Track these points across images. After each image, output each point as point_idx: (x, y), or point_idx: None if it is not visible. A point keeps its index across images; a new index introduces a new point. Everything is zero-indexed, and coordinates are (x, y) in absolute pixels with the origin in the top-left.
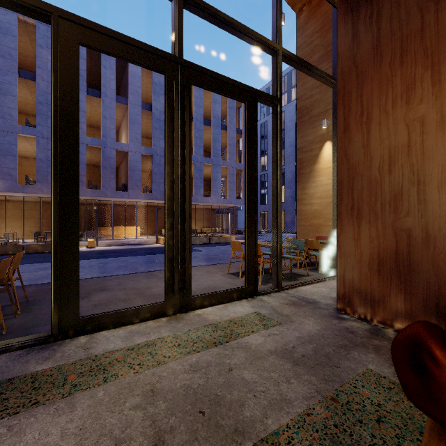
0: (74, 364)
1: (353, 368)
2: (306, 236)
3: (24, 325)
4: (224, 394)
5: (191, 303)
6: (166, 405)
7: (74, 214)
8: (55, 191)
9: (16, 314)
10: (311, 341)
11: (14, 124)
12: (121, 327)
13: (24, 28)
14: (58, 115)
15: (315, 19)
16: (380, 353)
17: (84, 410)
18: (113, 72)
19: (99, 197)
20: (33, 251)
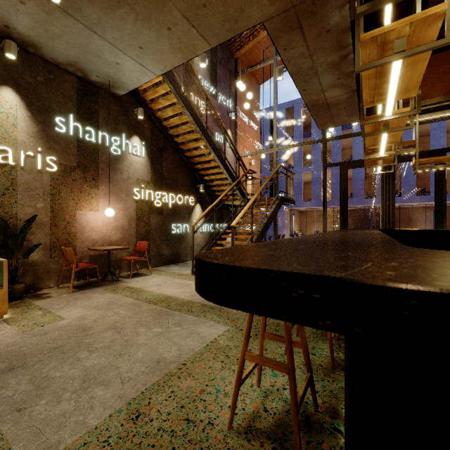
0: None
1: None
2: None
3: None
4: None
5: None
6: None
7: (346, 222)
8: (340, 216)
9: None
10: None
11: (319, 165)
12: None
13: None
14: (341, 193)
15: None
16: None
17: None
18: None
19: (373, 204)
20: None
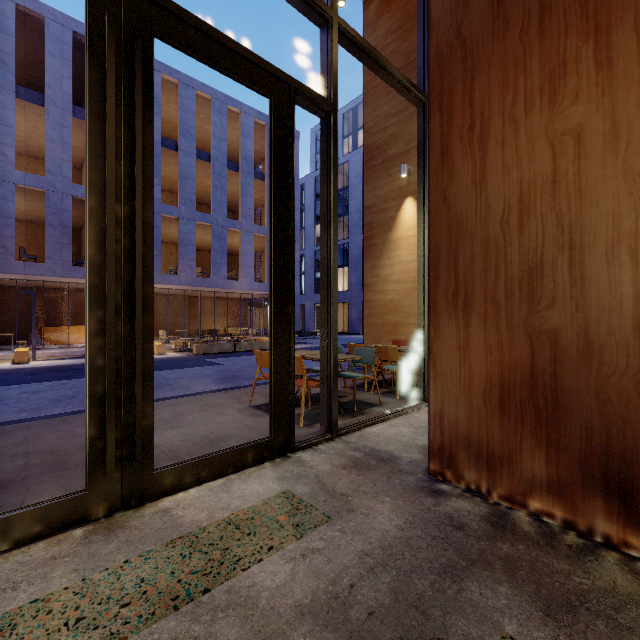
0: None
1: (476, 639)
2: (378, 340)
3: None
4: None
5: (151, 485)
6: None
7: None
8: None
9: None
10: (386, 561)
11: None
12: None
13: None
14: None
15: (391, 13)
16: (518, 581)
17: None
18: (68, 65)
19: (40, 276)
20: None
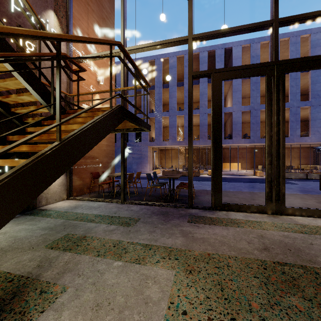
0: (223, 218)
1: None
2: None
3: (198, 202)
4: (305, 249)
5: (284, 210)
6: (269, 241)
7: (220, 156)
8: (213, 147)
9: (194, 198)
10: None
11: (175, 111)
12: (240, 212)
13: (178, 61)
14: (214, 114)
15: None
16: None
17: (233, 231)
18: (223, 62)
19: None
20: (183, 175)
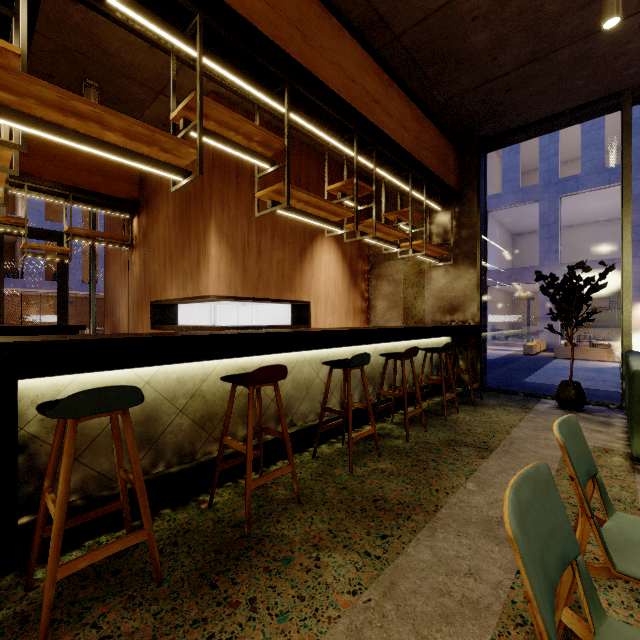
0: None
1: None
2: None
3: None
4: None
5: None
6: None
7: None
8: None
9: None
10: None
11: None
12: None
13: None
14: None
15: None
16: None
17: None
18: None
19: None
20: None
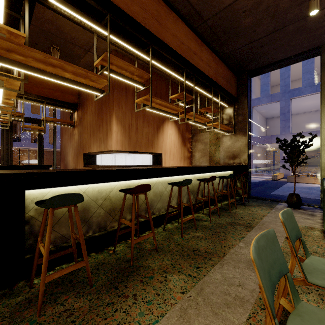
0: None
1: None
2: None
3: None
4: None
5: None
6: None
7: None
8: None
9: None
10: None
11: None
12: None
13: None
14: None
15: None
16: None
17: None
18: None
19: None
20: None
